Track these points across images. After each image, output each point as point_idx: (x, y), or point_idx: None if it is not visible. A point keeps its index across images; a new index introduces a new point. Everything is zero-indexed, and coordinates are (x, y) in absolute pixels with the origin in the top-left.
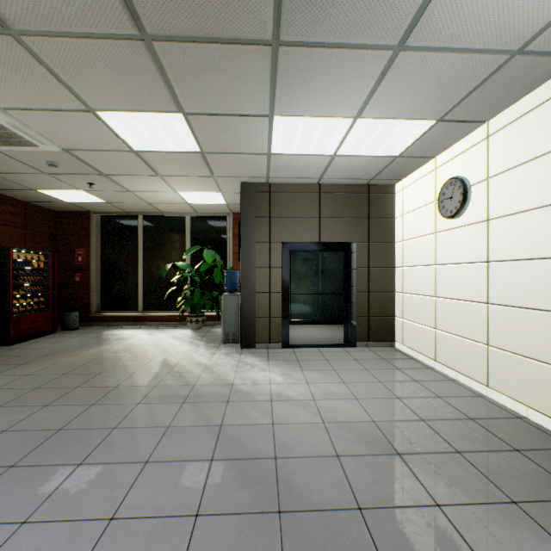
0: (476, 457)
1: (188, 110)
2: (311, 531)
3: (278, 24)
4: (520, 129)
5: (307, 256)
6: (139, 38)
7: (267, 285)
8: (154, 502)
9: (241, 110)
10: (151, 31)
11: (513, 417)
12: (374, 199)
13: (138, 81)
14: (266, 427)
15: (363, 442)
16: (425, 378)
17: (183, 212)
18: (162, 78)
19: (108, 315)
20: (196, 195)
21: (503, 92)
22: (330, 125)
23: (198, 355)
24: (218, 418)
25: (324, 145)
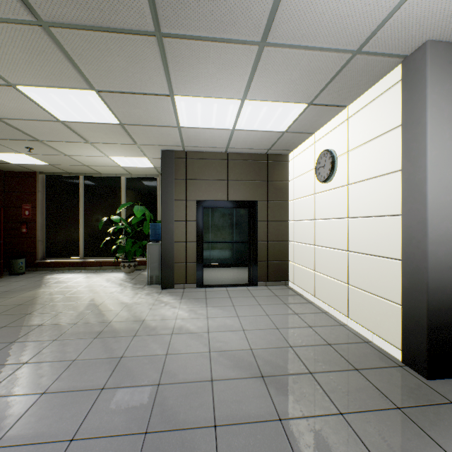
0: (323, 377)
1: (99, 88)
2: (167, 449)
3: (157, 18)
4: (368, 113)
5: (224, 212)
6: (37, 23)
7: (184, 236)
8: (37, 430)
9: (145, 90)
10: (45, 18)
11: (362, 341)
12: (272, 165)
13: (46, 61)
14: (160, 357)
15: (237, 367)
16: (304, 311)
17: (119, 173)
18: (67, 60)
19: (52, 261)
20: (126, 159)
21: (354, 83)
22: (223, 104)
23: (123, 295)
24: (121, 351)
25: (222, 120)
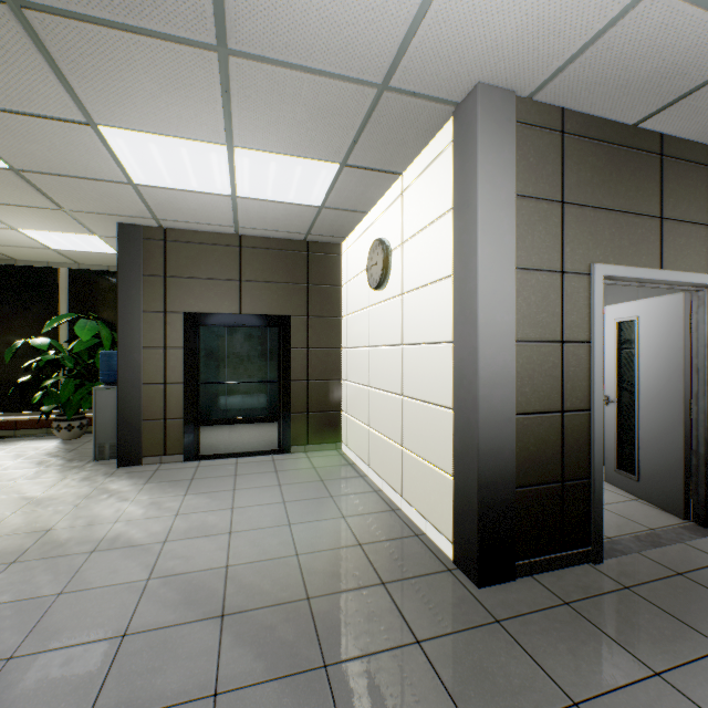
0: (326, 603)
1: None
2: None
3: None
4: (423, 186)
5: (251, 332)
6: None
7: (161, 373)
8: None
9: (33, 107)
10: None
11: (412, 535)
12: (316, 260)
13: None
14: (43, 601)
15: (185, 603)
16: (346, 491)
17: (54, 261)
18: None
19: None
20: (56, 236)
21: (398, 138)
22: (198, 151)
23: (34, 483)
24: None
25: (209, 179)
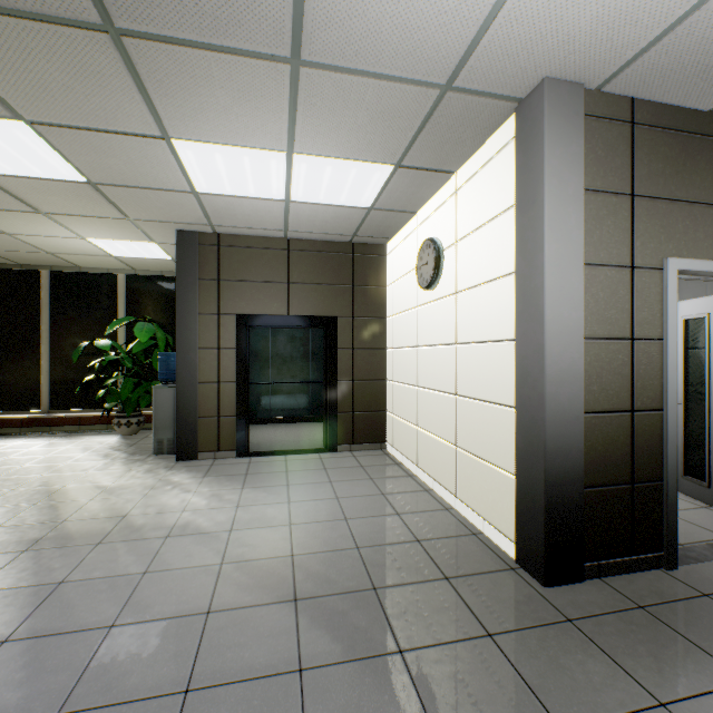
0: (392, 593)
1: (31, 117)
2: None
3: (102, 1)
4: (480, 184)
5: (294, 333)
6: None
7: (215, 372)
8: None
9: (116, 125)
10: None
11: (469, 533)
12: (361, 261)
13: None
14: (131, 578)
15: (259, 587)
16: (397, 489)
17: (114, 268)
18: None
19: None
20: (119, 244)
21: (455, 137)
22: (259, 159)
23: (104, 473)
24: (64, 572)
25: (266, 185)
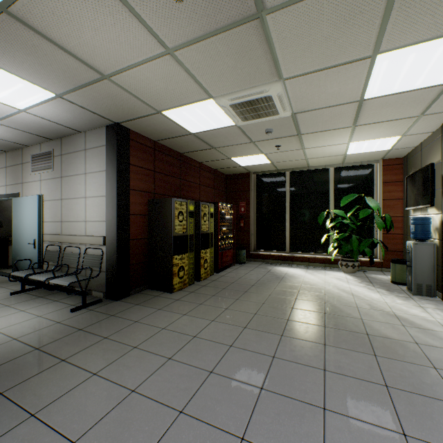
0: None
1: None
2: None
3: None
4: None
5: None
6: None
7: None
8: None
9: None
10: None
11: None
12: None
13: None
14: None
15: None
16: None
17: (328, 164)
18: None
19: (263, 253)
20: (367, 143)
21: None
22: None
23: (403, 306)
24: None
25: None
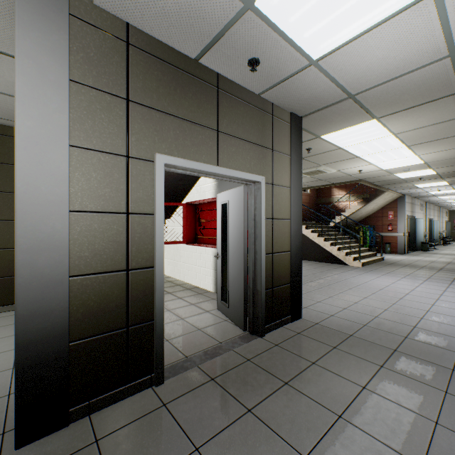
0: None
1: None
2: None
3: None
4: None
5: None
6: None
7: None
8: None
9: None
10: None
11: (3, 395)
12: None
13: None
14: None
15: None
16: None
17: None
18: None
19: None
20: None
21: None
22: None
23: None
24: None
25: None
